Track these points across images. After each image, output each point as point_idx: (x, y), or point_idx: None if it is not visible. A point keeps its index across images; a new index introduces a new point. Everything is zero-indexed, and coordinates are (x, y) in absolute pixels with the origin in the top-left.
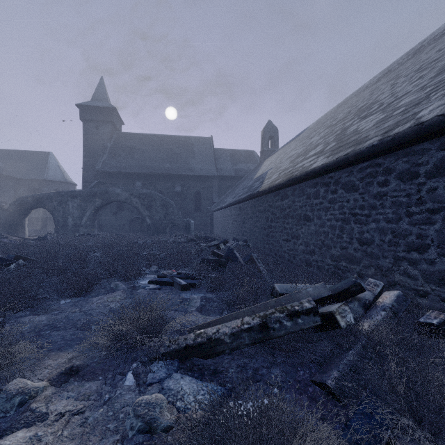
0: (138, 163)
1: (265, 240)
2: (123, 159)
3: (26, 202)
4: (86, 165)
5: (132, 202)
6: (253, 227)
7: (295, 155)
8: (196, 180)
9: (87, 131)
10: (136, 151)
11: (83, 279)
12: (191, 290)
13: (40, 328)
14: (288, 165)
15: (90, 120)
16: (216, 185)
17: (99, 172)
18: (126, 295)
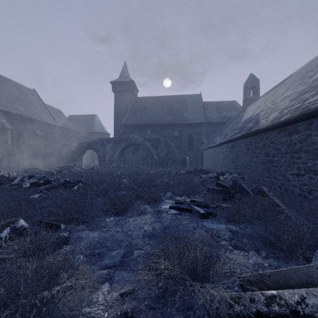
0: (148, 117)
1: (264, 174)
2: (138, 115)
3: (83, 146)
4: (116, 121)
5: (145, 144)
6: (248, 161)
7: (296, 93)
8: (189, 127)
9: (116, 99)
10: (147, 109)
11: (121, 202)
12: (209, 219)
13: (94, 245)
14: (289, 103)
15: (118, 91)
16: (205, 130)
17: (124, 124)
18: (155, 218)
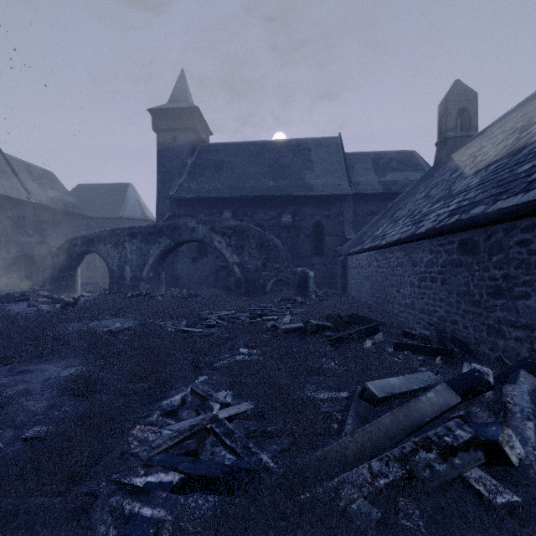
0: (227, 183)
1: None
2: (206, 179)
3: (75, 246)
4: (161, 192)
5: (213, 242)
6: None
7: None
8: (315, 204)
9: (162, 146)
10: (225, 167)
11: None
12: None
13: None
14: None
15: (166, 130)
16: (350, 211)
17: (174, 199)
18: None
